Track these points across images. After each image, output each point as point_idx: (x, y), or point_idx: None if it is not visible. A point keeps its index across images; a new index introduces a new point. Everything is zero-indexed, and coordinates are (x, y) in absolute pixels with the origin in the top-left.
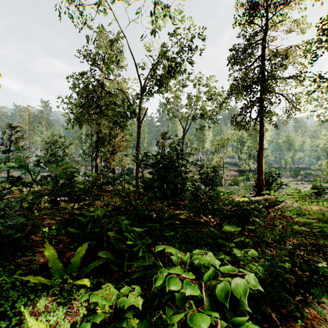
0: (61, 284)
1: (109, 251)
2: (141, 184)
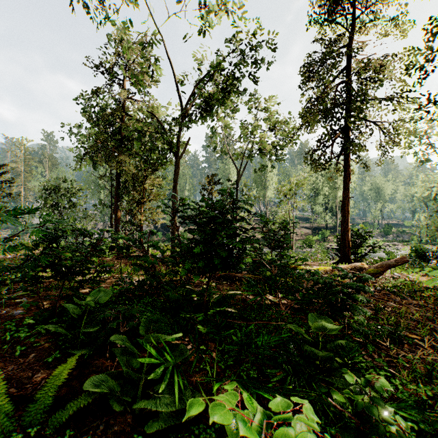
0: None
1: (115, 366)
2: None
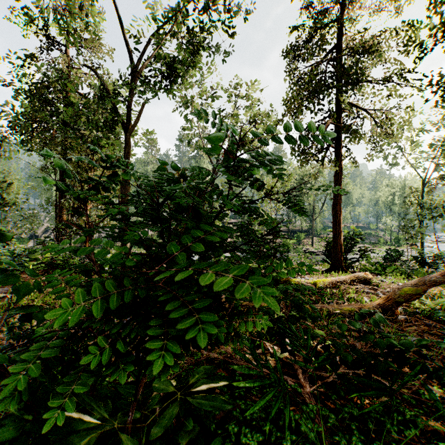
0: None
1: None
2: None
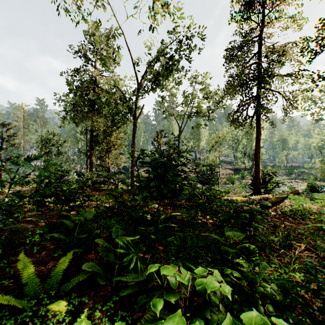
0: (35, 306)
1: (98, 259)
2: (136, 183)
